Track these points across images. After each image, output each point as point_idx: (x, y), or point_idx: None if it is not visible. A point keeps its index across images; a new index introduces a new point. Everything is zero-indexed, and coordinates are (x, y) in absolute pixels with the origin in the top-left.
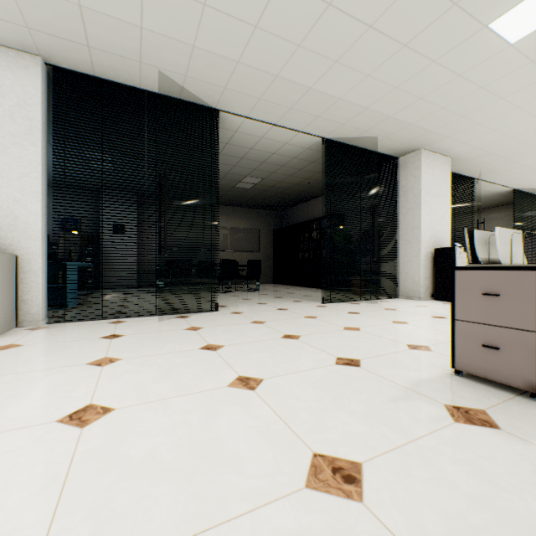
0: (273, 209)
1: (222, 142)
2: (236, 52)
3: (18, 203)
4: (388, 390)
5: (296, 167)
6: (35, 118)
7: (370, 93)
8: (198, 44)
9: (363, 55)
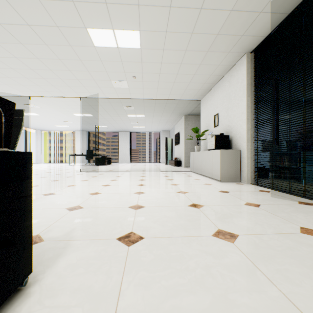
0: None
1: None
2: None
3: (240, 126)
4: (80, 232)
5: None
6: (244, 84)
7: None
8: None
9: None
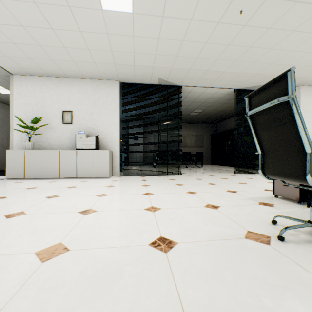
0: (211, 123)
1: (183, 97)
2: (189, 66)
3: (112, 133)
4: (241, 198)
5: (222, 102)
6: (117, 103)
7: (257, 68)
8: (173, 67)
9: (249, 56)
